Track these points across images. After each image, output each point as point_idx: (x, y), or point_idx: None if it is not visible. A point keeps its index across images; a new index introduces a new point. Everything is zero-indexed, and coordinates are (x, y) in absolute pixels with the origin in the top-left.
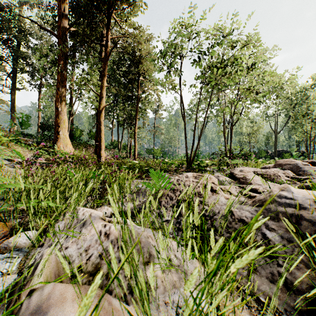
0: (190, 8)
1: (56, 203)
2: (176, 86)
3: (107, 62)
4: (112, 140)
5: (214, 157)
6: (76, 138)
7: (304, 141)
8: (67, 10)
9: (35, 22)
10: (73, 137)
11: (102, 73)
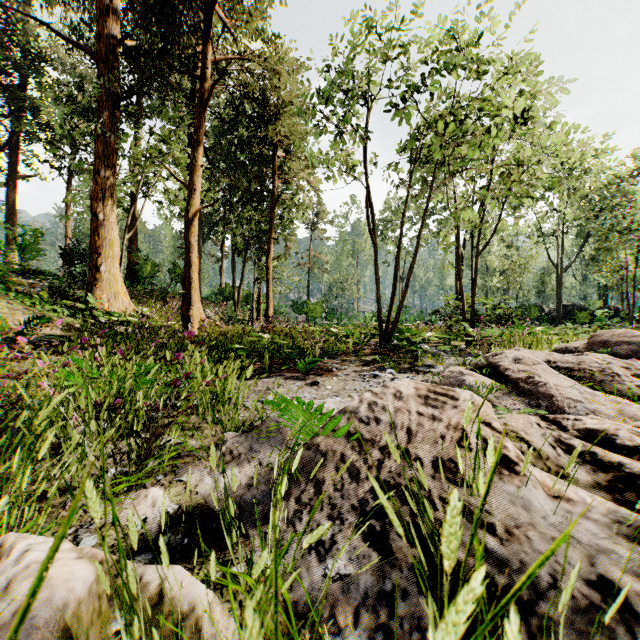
0: None
1: None
2: (356, 165)
3: (204, 114)
4: (221, 285)
5: (433, 319)
6: (144, 279)
7: (619, 288)
8: None
9: (46, 25)
10: (137, 277)
11: (193, 137)
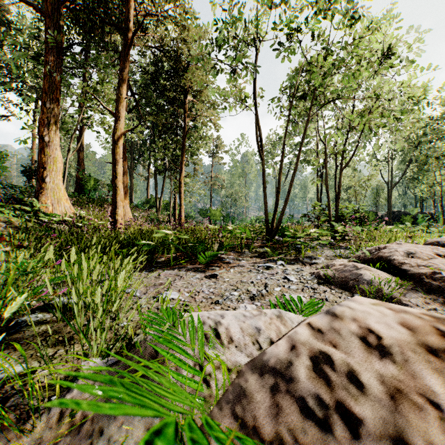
0: None
1: None
2: (248, 96)
3: (128, 58)
4: (148, 197)
5: (300, 221)
6: (89, 191)
7: (432, 198)
8: None
9: None
10: (83, 189)
11: (118, 75)
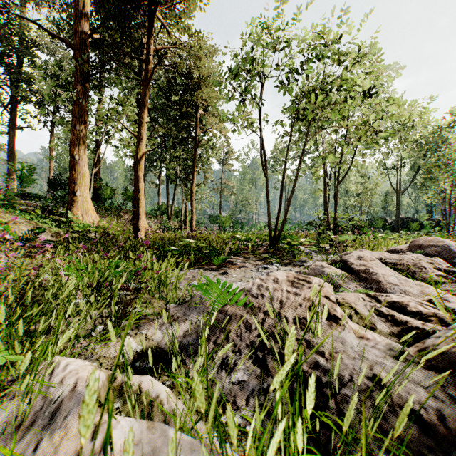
0: (275, 2)
1: (12, 349)
2: (253, 122)
3: (148, 87)
4: (159, 204)
5: (308, 227)
6: (105, 200)
7: (440, 205)
8: (88, 7)
9: (39, 25)
10: (100, 198)
11: (141, 102)
